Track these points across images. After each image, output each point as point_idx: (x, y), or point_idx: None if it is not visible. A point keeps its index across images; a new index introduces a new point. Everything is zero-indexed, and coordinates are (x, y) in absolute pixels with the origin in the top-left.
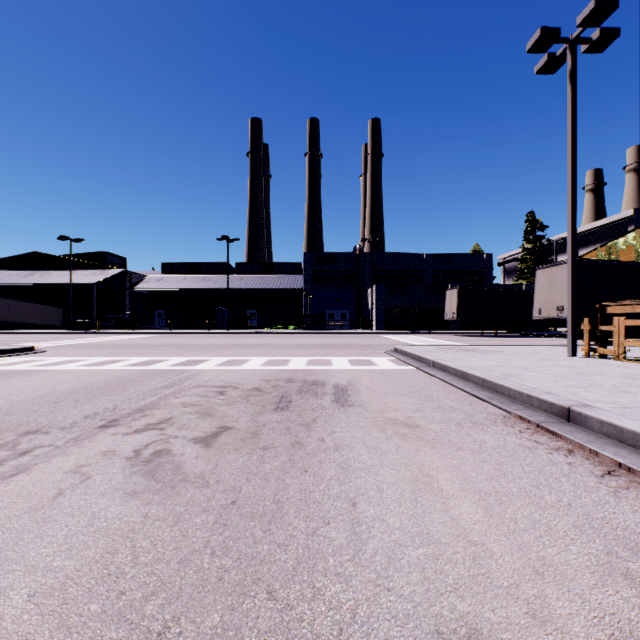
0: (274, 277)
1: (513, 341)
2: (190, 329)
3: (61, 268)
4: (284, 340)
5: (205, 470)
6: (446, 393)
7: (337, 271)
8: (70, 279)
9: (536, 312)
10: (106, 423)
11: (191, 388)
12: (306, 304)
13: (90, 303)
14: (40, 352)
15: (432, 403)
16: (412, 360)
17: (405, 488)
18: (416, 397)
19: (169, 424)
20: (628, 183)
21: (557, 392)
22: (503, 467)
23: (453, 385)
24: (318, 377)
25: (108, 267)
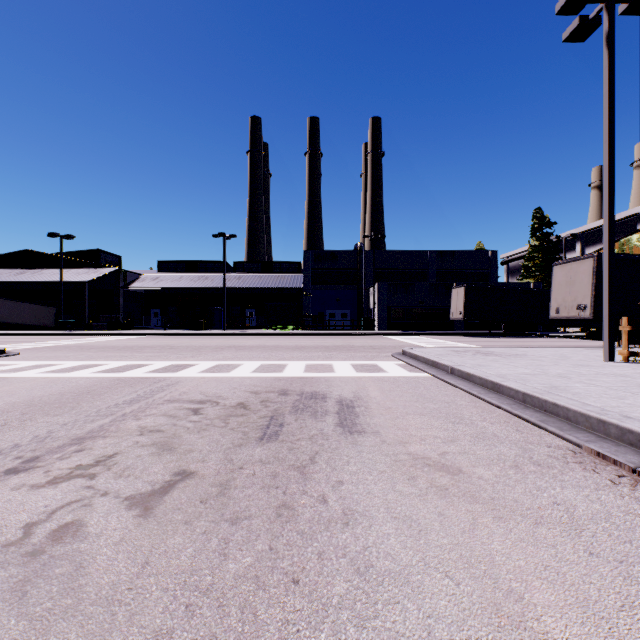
0: (273, 276)
1: (526, 342)
2: (186, 329)
3: (53, 266)
4: (282, 341)
5: (120, 579)
6: (479, 411)
7: (338, 269)
8: (60, 277)
9: (553, 311)
10: (18, 465)
11: (160, 404)
12: (306, 303)
13: (83, 302)
14: (11, 355)
15: (467, 428)
16: (425, 365)
17: (483, 638)
18: (443, 418)
19: (106, 466)
20: (636, 179)
21: (637, 416)
22: (634, 570)
23: (484, 400)
24: (318, 388)
25: (102, 265)
